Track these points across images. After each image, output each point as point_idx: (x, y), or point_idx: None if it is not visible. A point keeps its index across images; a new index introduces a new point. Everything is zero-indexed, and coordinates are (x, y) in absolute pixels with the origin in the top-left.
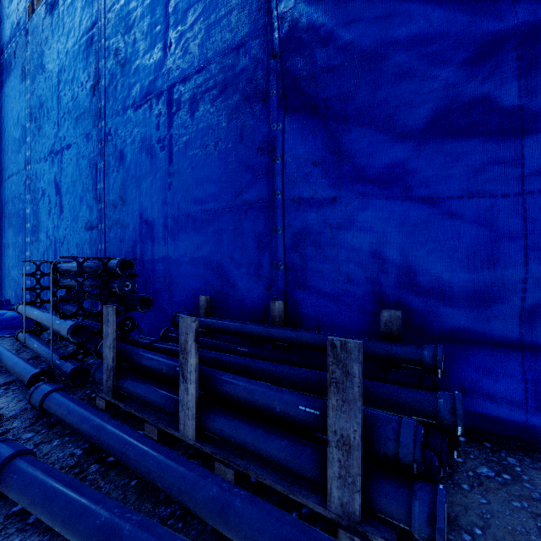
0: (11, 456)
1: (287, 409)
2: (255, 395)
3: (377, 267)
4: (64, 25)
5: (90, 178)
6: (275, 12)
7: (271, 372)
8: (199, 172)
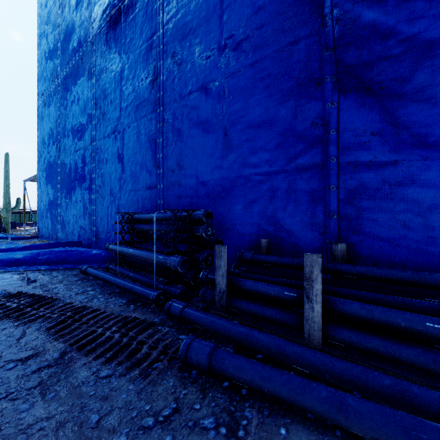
0: (212, 348)
1: (414, 325)
2: (375, 314)
3: (438, 216)
4: (126, 37)
5: (149, 150)
6: (330, 15)
7: (363, 298)
8: (252, 143)
